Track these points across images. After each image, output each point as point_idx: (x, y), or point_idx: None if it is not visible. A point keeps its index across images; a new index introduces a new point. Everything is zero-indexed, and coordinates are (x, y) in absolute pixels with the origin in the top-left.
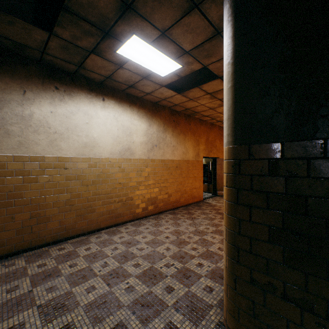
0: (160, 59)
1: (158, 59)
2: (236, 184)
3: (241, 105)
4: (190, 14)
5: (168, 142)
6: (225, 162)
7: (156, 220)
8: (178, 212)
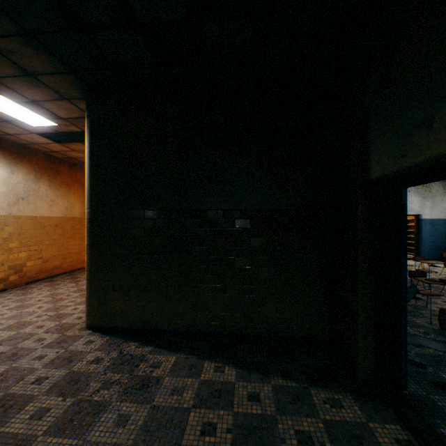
0: (30, 114)
1: (28, 114)
2: (91, 234)
3: (94, 186)
4: (62, 101)
5: (43, 194)
6: (86, 220)
7: (24, 290)
8: (58, 279)
